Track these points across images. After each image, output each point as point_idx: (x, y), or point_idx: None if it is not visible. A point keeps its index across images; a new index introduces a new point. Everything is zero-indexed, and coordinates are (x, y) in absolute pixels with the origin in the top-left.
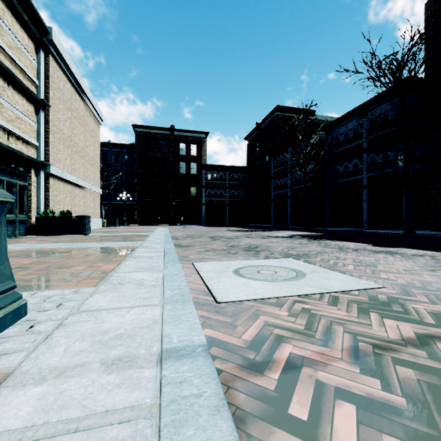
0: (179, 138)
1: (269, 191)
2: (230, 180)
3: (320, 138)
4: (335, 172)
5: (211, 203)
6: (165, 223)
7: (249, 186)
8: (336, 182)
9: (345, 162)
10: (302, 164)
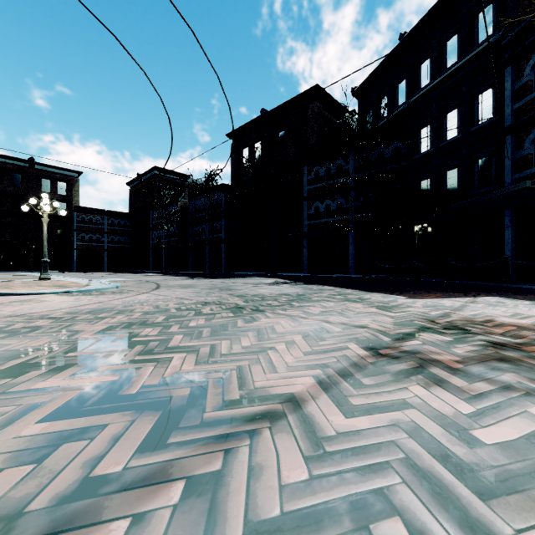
0: (42, 172)
1: (149, 239)
2: (109, 225)
3: (185, 204)
4: (194, 231)
5: (86, 248)
6: (20, 270)
7: (132, 232)
8: (195, 239)
9: (199, 225)
10: (172, 222)
